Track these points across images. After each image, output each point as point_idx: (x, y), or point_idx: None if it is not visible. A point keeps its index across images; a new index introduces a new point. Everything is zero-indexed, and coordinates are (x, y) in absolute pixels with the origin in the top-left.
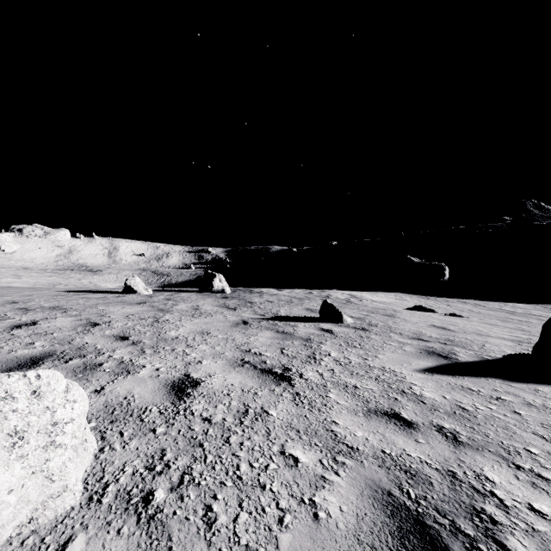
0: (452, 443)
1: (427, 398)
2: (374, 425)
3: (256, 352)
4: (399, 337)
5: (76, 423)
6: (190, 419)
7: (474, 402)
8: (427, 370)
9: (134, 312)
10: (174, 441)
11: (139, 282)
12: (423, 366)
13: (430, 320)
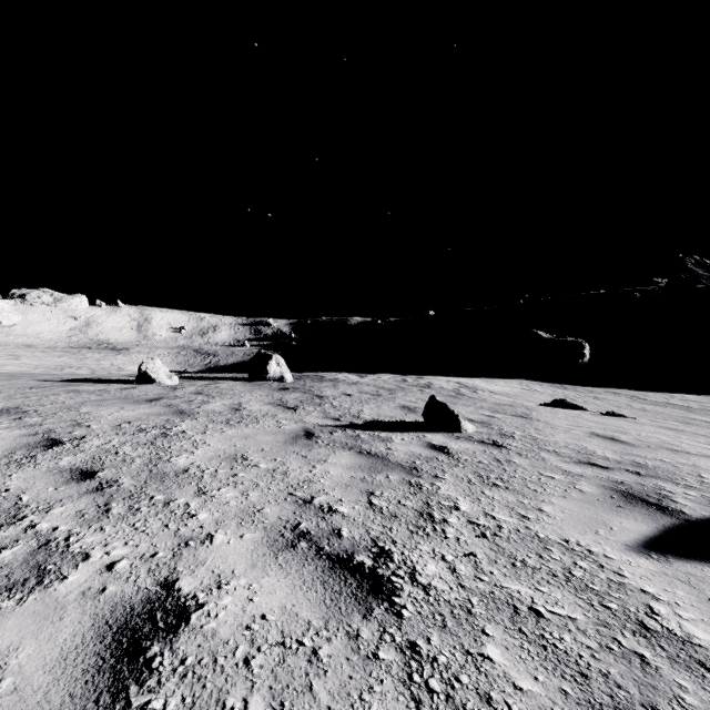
0: None
1: (708, 650)
2: None
3: (324, 505)
4: (559, 461)
5: None
6: None
7: None
8: (650, 547)
9: (135, 416)
10: None
11: (161, 367)
12: (635, 534)
13: (583, 424)
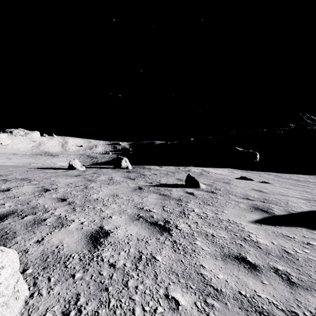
0: (287, 284)
1: (261, 244)
2: (229, 268)
3: (147, 209)
4: (235, 198)
5: (3, 285)
6: (100, 265)
7: (293, 247)
8: (257, 222)
9: (73, 181)
10: (87, 285)
11: (77, 163)
12: (253, 218)
13: (251, 186)
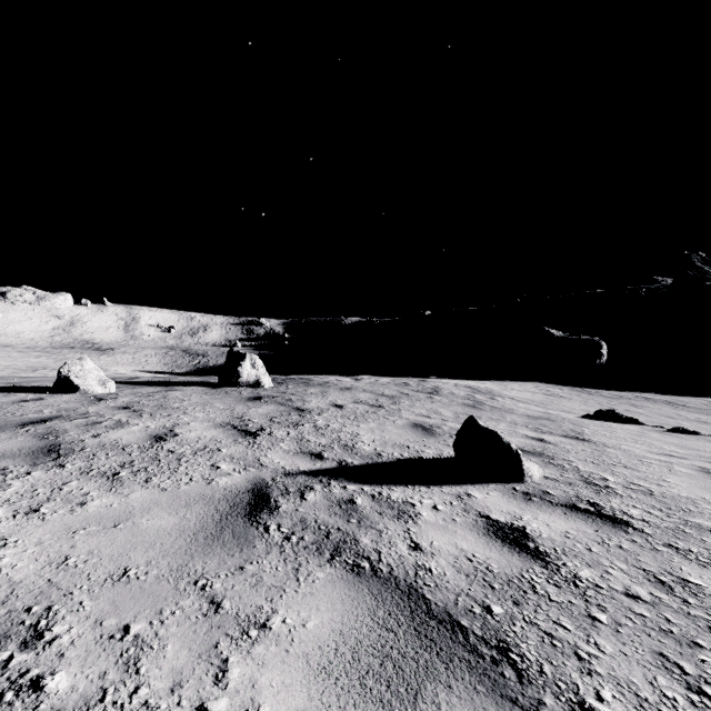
0: None
1: None
2: None
3: None
4: None
5: None
6: None
7: None
8: None
9: None
10: None
11: (92, 370)
12: None
13: (666, 449)
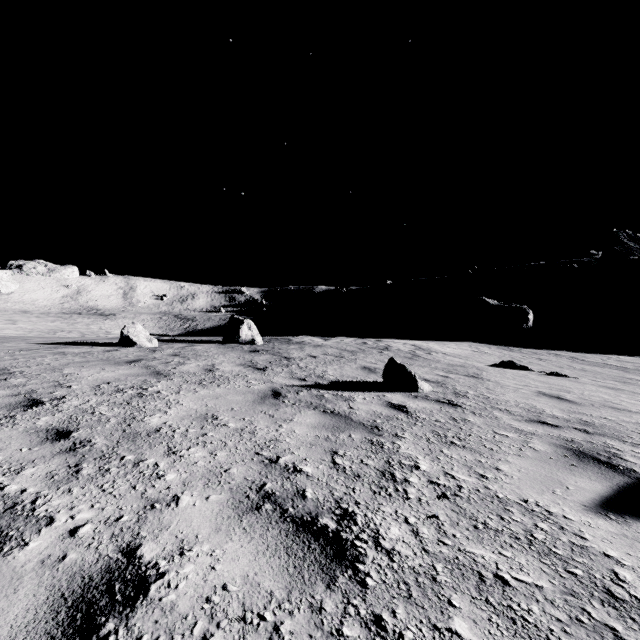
0: None
1: None
2: None
3: (289, 464)
4: (511, 420)
5: None
6: None
7: None
8: (607, 507)
9: (114, 377)
10: None
11: (141, 331)
12: (591, 493)
13: (530, 383)
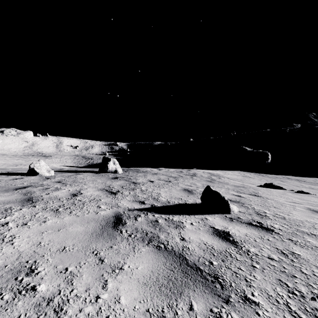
0: None
1: None
2: None
3: None
4: None
5: None
6: None
7: None
8: None
9: None
10: None
11: (44, 165)
12: None
13: (294, 200)
